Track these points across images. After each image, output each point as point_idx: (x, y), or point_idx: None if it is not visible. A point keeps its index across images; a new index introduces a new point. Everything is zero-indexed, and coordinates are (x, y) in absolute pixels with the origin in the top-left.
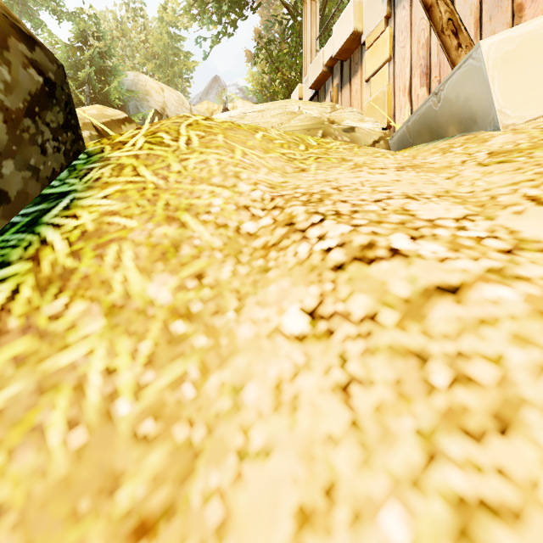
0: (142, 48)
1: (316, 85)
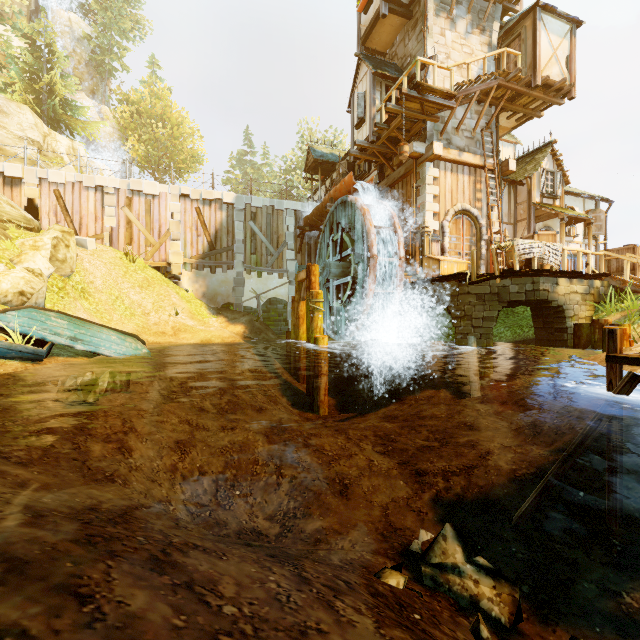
0: None
1: None
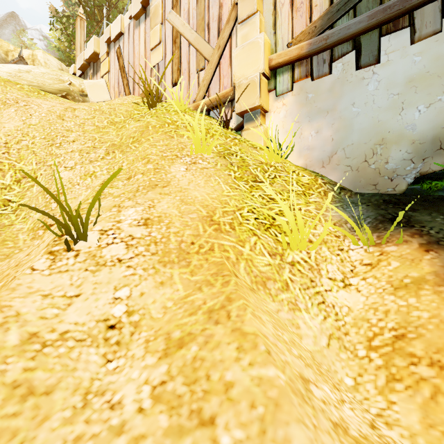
0: None
1: (82, 69)
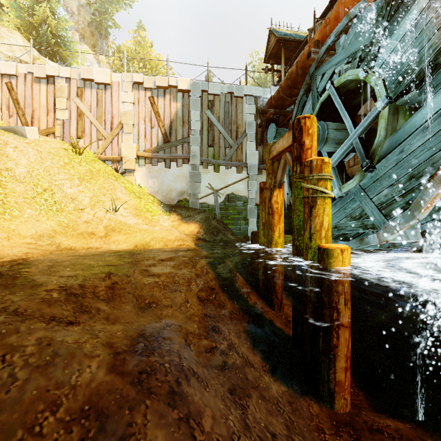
0: None
1: None
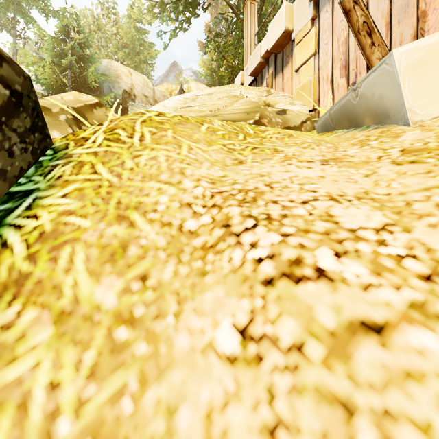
0: (114, 39)
1: (254, 73)
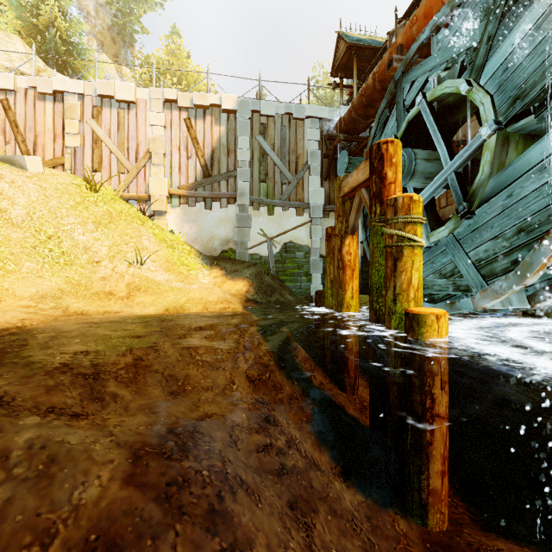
0: None
1: None
